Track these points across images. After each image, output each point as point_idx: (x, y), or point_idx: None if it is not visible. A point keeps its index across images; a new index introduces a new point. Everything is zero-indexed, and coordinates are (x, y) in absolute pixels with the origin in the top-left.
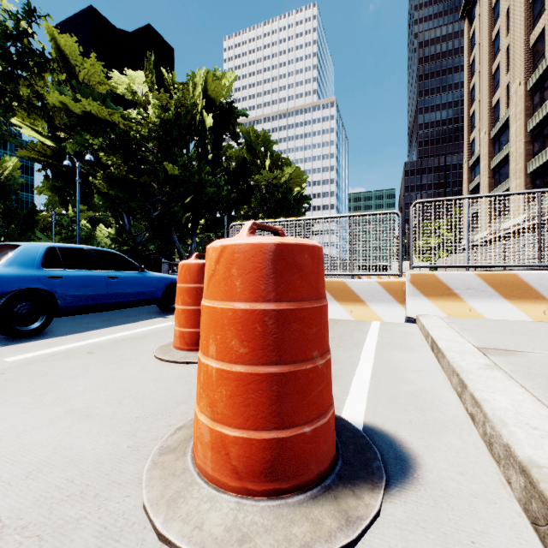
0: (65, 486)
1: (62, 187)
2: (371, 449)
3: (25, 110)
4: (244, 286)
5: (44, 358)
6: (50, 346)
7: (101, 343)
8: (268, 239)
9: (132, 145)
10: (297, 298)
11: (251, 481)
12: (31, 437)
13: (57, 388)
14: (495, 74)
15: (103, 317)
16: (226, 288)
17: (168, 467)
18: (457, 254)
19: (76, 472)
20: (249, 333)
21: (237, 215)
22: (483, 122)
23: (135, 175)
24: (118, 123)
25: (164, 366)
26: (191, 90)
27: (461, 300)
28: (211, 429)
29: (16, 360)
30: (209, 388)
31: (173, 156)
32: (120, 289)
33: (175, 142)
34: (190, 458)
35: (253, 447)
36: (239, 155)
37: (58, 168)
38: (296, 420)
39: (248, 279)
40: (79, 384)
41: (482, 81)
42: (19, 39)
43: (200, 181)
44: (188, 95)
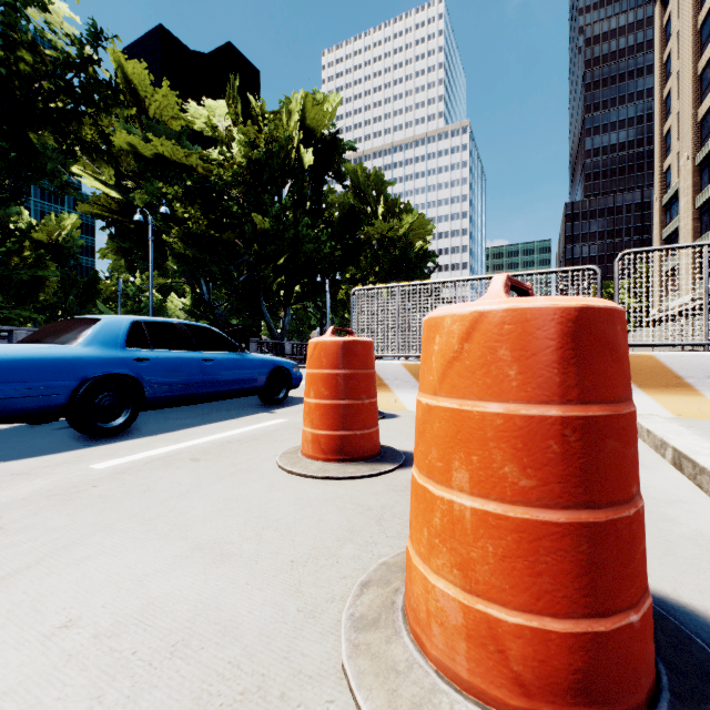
0: (231, 675)
1: (128, 249)
2: (693, 643)
3: (89, 155)
4: (524, 377)
5: (139, 466)
6: (142, 449)
7: (203, 447)
8: (561, 300)
9: (212, 193)
10: (611, 397)
11: (548, 702)
12: (158, 587)
13: (169, 510)
14: (703, 74)
15: (193, 410)
16: (487, 381)
17: (380, 656)
18: (690, 327)
19: (239, 650)
20: (537, 455)
21: (341, 279)
22: (684, 142)
23: (216, 231)
24: (196, 167)
25: (298, 481)
26: (285, 120)
27: (697, 393)
28: (466, 606)
29: (105, 467)
30: (456, 538)
31: (262, 205)
32: (216, 375)
33: (265, 187)
34: (410, 642)
35: (550, 645)
36: (343, 201)
37: (125, 225)
38: (618, 602)
39: (532, 366)
40: (195, 506)
41: (683, 85)
42: (83, 68)
43: (297, 235)
44: (282, 126)
